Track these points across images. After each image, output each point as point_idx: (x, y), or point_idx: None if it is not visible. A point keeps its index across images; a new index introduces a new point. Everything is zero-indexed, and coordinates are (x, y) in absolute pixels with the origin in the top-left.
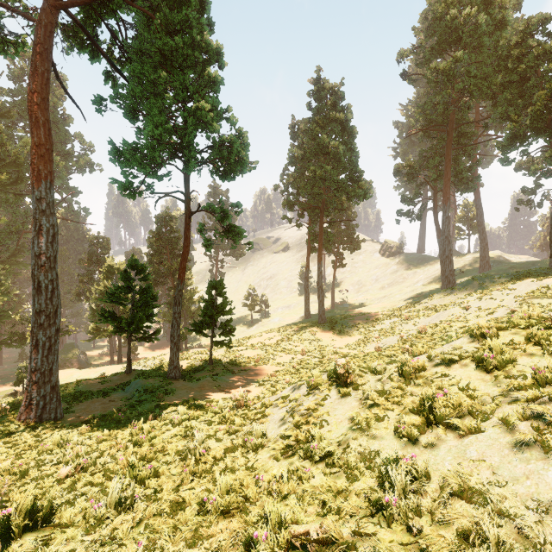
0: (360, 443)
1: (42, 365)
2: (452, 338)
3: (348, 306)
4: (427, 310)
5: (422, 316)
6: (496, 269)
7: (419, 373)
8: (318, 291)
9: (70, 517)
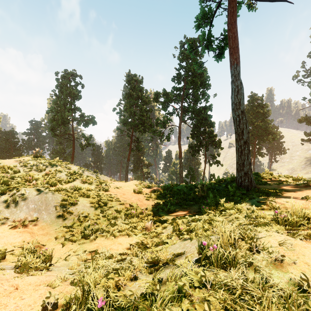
0: None
1: None
2: None
3: None
4: None
5: None
6: None
7: None
8: None
9: None
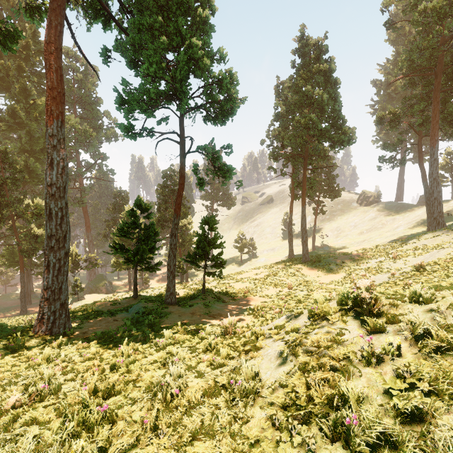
0: None
1: (53, 284)
2: None
3: (328, 249)
4: (417, 249)
5: (412, 255)
6: None
7: None
8: (302, 232)
9: None
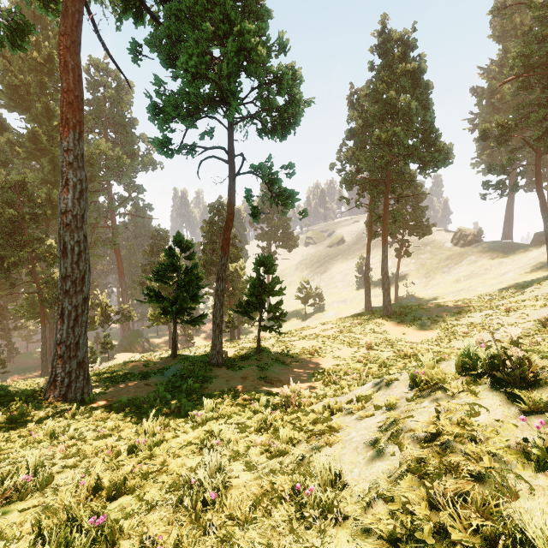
0: None
1: (68, 337)
2: None
3: (415, 301)
4: (537, 299)
5: (531, 306)
6: None
7: None
8: (383, 277)
9: None
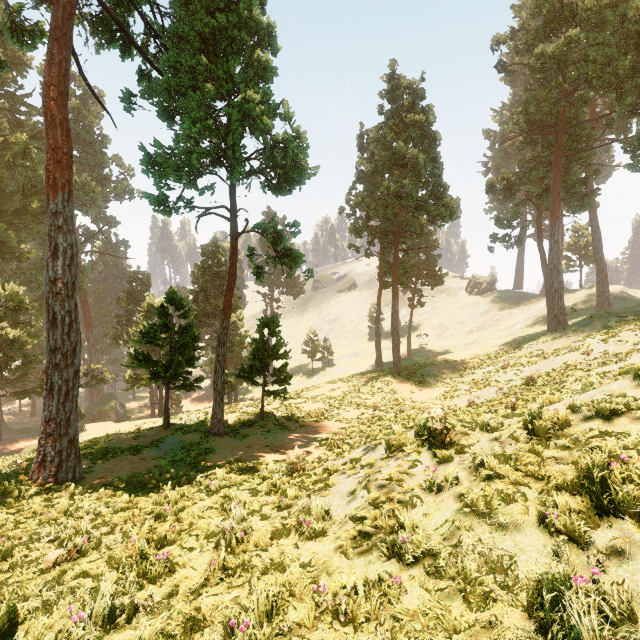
0: (479, 538)
1: (58, 414)
2: (593, 384)
3: (428, 354)
4: (532, 356)
5: (525, 363)
6: (619, 307)
7: (560, 430)
8: (392, 333)
9: (40, 628)
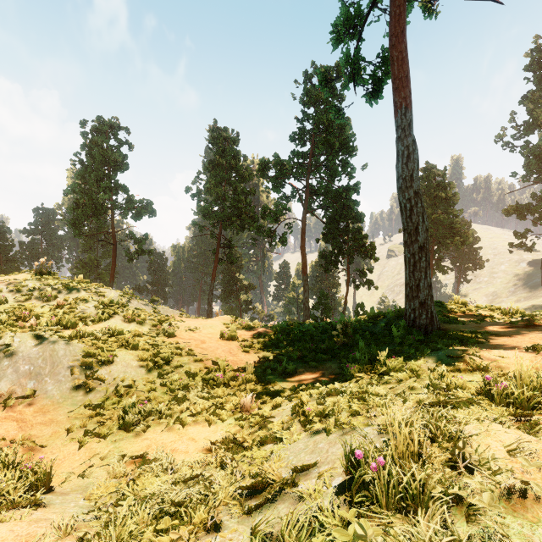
0: None
1: None
2: None
3: None
4: None
5: None
6: None
7: None
8: None
9: None
